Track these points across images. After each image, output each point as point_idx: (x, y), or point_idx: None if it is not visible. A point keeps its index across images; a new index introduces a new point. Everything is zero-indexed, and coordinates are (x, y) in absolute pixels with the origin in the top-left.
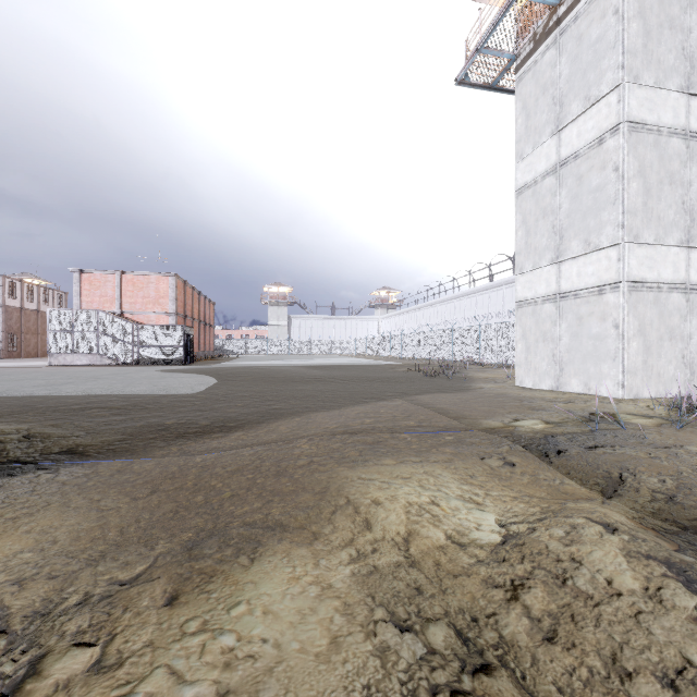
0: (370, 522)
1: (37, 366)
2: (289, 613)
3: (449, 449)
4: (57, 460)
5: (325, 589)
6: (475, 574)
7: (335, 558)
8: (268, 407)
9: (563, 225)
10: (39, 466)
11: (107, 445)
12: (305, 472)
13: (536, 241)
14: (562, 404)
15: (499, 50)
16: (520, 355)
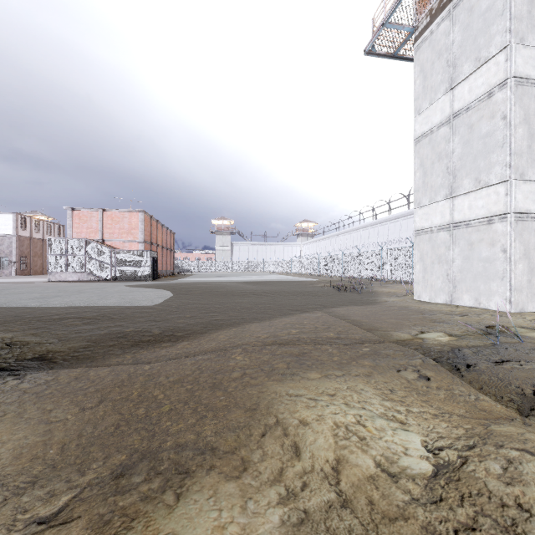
0: (299, 446)
1: (39, 281)
2: None
3: (367, 362)
4: (28, 367)
5: None
6: (412, 519)
7: (264, 495)
8: (211, 318)
9: (456, 167)
10: (11, 373)
11: (72, 353)
12: (238, 384)
13: (432, 180)
14: (459, 317)
15: (400, 24)
16: (418, 274)
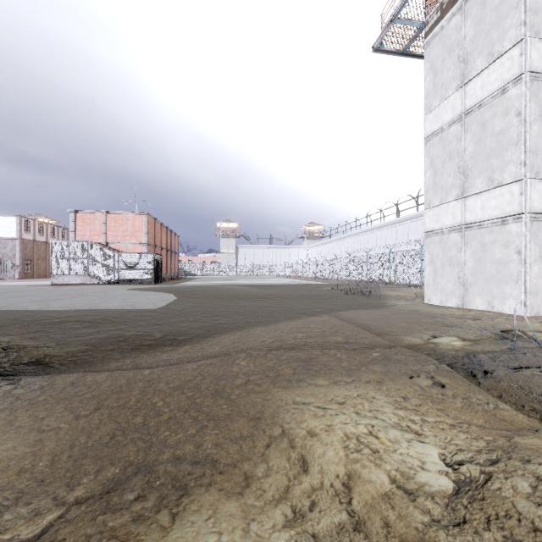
0: (306, 459)
1: (42, 285)
2: None
3: (378, 367)
4: (23, 372)
5: None
6: None
7: (268, 516)
8: (214, 322)
9: (468, 166)
10: (5, 379)
11: (70, 358)
12: (241, 391)
13: (443, 180)
14: (472, 321)
15: (410, 20)
16: (428, 277)
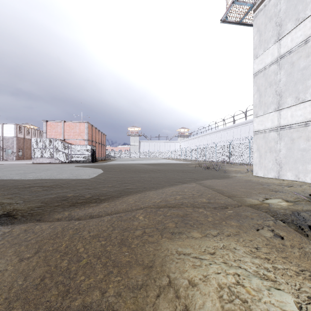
0: (189, 310)
1: (27, 163)
2: None
3: (233, 222)
4: None
5: None
6: None
7: None
8: (124, 187)
9: (282, 90)
10: None
11: (29, 212)
12: (139, 241)
13: (265, 99)
14: (287, 187)
15: (244, 2)
16: (255, 159)
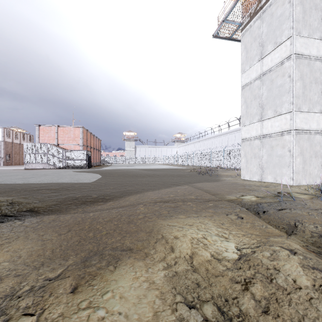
0: (173, 247)
1: (19, 169)
2: (132, 298)
3: (211, 210)
4: (24, 214)
5: (151, 284)
6: (226, 275)
7: (156, 267)
8: (125, 189)
9: (264, 103)
10: (16, 218)
11: (48, 208)
12: (142, 221)
13: (251, 110)
14: (264, 188)
15: (233, 21)
16: (243, 164)
